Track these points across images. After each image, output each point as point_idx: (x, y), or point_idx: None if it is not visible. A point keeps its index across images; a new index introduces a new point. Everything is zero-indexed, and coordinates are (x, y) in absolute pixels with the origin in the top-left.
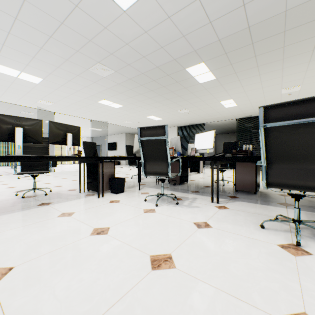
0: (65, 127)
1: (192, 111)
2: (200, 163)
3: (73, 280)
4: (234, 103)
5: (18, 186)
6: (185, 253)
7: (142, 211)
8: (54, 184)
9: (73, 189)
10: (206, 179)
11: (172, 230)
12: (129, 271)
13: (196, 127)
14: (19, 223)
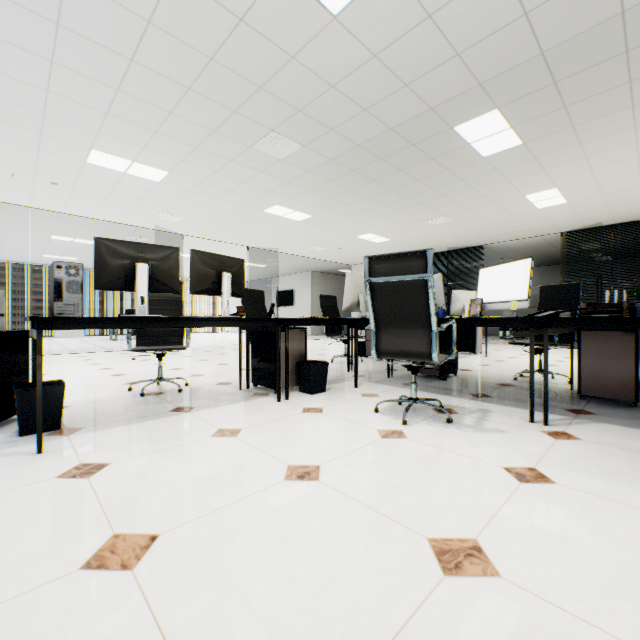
0: (218, 260)
1: (458, 221)
2: (477, 332)
3: (279, 579)
4: (559, 197)
5: (129, 374)
6: (510, 541)
7: (378, 435)
8: (189, 371)
9: (226, 381)
10: (497, 369)
11: (457, 481)
12: (393, 573)
13: (462, 254)
14: (147, 445)
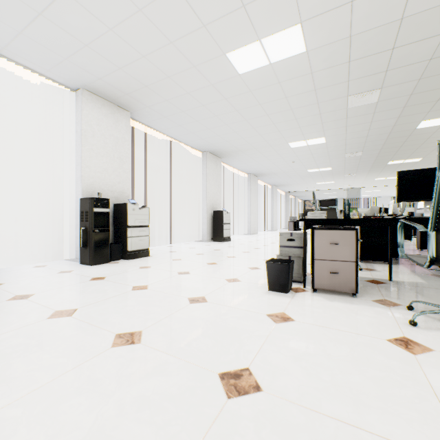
0: None
1: None
2: None
3: None
4: None
5: None
6: None
7: None
8: None
9: None
10: None
11: None
12: None
13: None
14: None
